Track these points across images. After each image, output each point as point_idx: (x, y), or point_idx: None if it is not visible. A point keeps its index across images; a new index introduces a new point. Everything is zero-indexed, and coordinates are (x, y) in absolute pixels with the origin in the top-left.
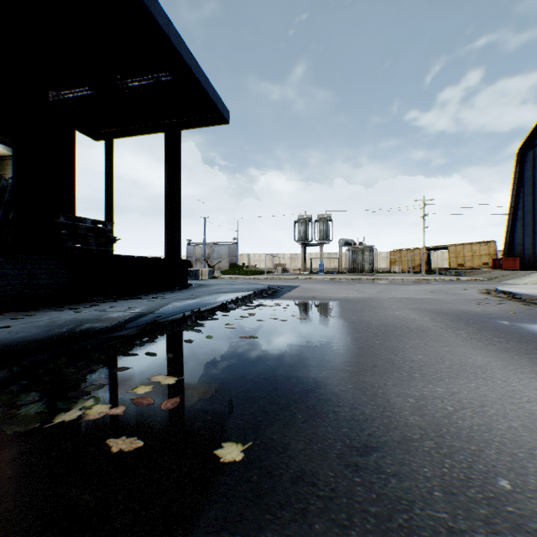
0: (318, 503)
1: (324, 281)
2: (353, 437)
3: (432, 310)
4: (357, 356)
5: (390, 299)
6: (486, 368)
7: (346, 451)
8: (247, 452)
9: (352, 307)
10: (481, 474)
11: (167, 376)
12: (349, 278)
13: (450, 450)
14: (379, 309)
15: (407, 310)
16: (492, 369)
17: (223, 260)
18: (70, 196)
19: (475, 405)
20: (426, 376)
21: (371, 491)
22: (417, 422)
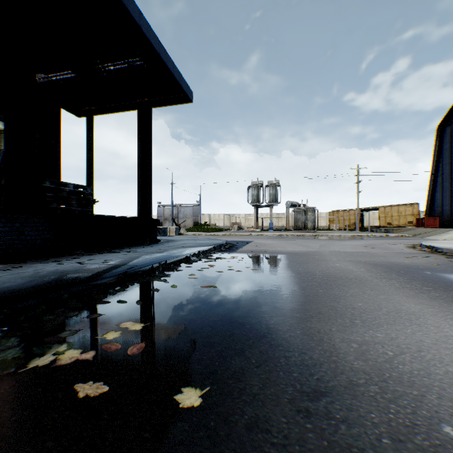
0: (272, 451)
1: (273, 237)
2: (303, 382)
3: (367, 262)
4: (304, 303)
5: (330, 253)
6: (419, 315)
7: (297, 396)
8: (204, 397)
9: (298, 259)
10: (425, 420)
11: (135, 322)
12: (295, 234)
13: (394, 395)
14: (321, 261)
15: (345, 262)
16: (424, 316)
17: (188, 219)
18: (57, 165)
19: (413, 350)
20: (366, 322)
21: (322, 438)
22: (361, 367)
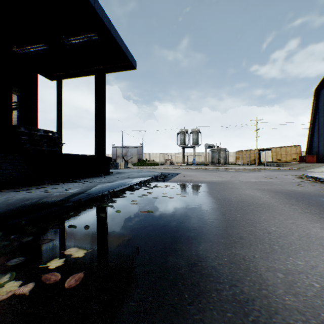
0: None
1: (196, 170)
2: None
3: (269, 189)
4: (226, 228)
5: (240, 182)
6: None
7: None
8: None
9: (216, 188)
10: None
11: (79, 248)
12: (211, 168)
13: None
14: (234, 189)
15: (253, 190)
16: None
17: (134, 157)
18: (34, 116)
19: None
20: (284, 248)
21: None
22: (293, 303)
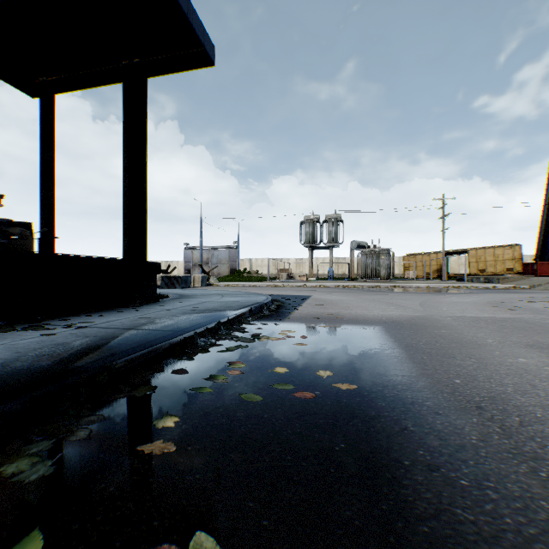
0: None
1: (337, 289)
2: None
3: None
4: None
5: (458, 322)
6: None
7: None
8: None
9: (418, 342)
10: None
11: None
12: (365, 285)
13: None
14: (471, 347)
15: (529, 352)
16: None
17: (223, 265)
18: None
19: None
20: None
21: None
22: None
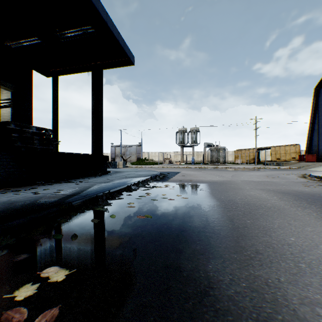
0: None
1: (195, 169)
2: None
3: (275, 190)
4: (237, 238)
5: (242, 182)
6: None
7: None
8: None
9: (218, 188)
10: None
11: (60, 267)
12: (211, 167)
13: None
14: (238, 189)
15: (258, 191)
16: None
17: (133, 156)
18: (29, 113)
19: None
20: (313, 266)
21: None
22: None
